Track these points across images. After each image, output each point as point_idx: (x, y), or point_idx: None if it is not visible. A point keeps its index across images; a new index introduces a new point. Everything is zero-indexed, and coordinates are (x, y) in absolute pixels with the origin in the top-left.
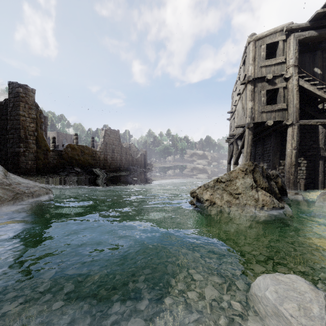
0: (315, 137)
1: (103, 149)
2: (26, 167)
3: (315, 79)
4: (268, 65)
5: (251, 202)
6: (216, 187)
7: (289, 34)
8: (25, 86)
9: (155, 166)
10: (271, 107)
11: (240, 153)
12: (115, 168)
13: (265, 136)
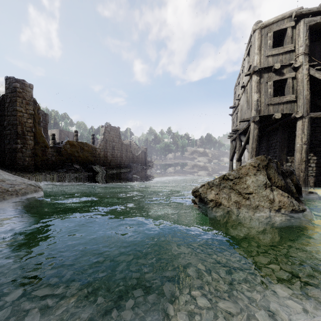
0: None
1: (103, 146)
2: (23, 164)
3: None
4: (275, 55)
5: (265, 204)
6: (222, 186)
7: (298, 20)
8: (22, 81)
9: (155, 163)
10: (278, 99)
11: (243, 148)
12: (116, 165)
13: (270, 131)
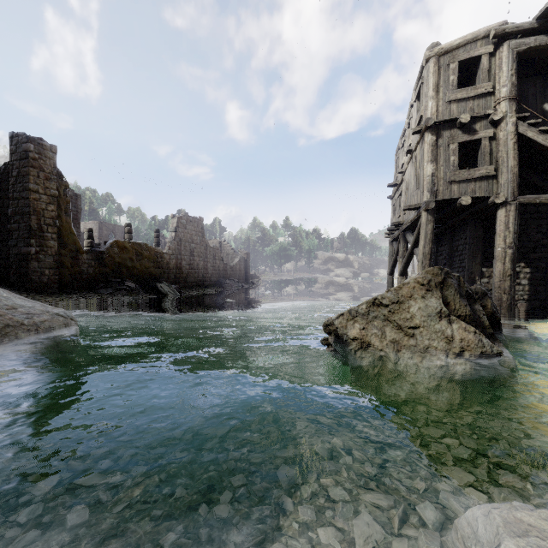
0: (545, 227)
1: (175, 250)
2: (40, 280)
3: (546, 124)
4: (461, 99)
5: (439, 344)
6: (371, 315)
7: (500, 42)
8: (39, 141)
9: (263, 279)
10: (467, 172)
11: (411, 255)
12: (196, 282)
13: (455, 226)
